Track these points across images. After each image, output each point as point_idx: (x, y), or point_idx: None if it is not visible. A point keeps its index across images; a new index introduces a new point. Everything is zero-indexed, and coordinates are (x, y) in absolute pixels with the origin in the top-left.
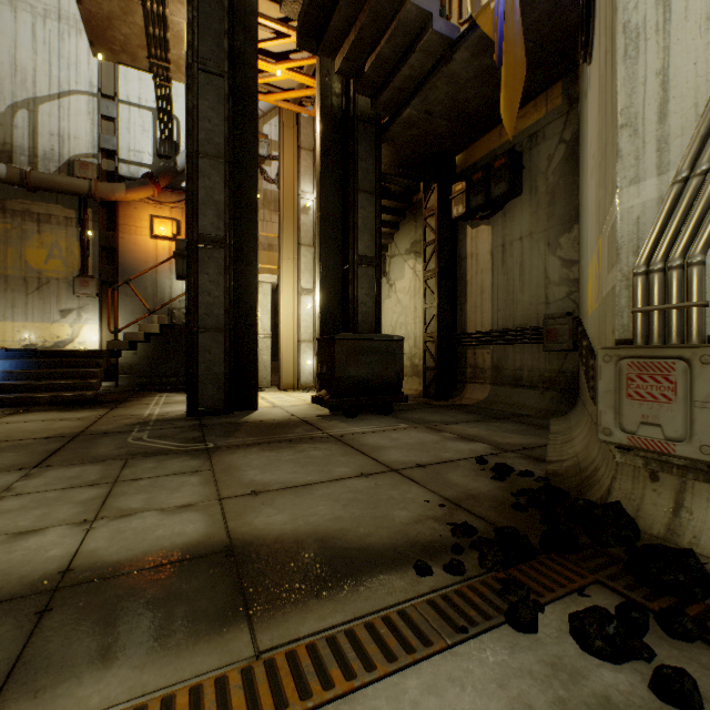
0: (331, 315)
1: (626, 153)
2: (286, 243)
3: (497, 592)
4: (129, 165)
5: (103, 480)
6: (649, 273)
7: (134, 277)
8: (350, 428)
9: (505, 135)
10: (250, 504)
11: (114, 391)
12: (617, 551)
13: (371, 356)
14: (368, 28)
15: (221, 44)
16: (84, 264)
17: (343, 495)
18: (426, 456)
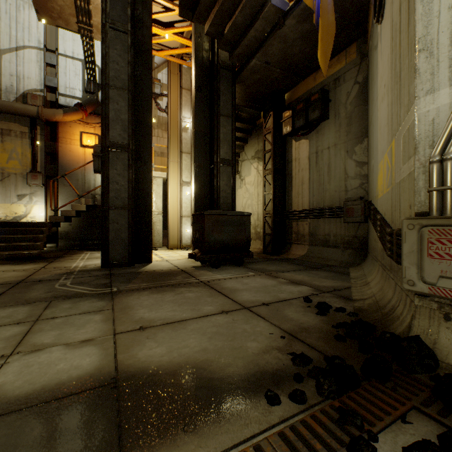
0: (202, 198)
1: (423, 71)
2: (172, 151)
3: (336, 422)
4: (65, 98)
5: (27, 319)
6: (443, 161)
7: (68, 173)
8: (214, 276)
9: (318, 79)
10: (137, 338)
11: (55, 250)
12: (422, 377)
13: (229, 226)
14: (227, 2)
15: (126, 11)
16: (34, 164)
17: (208, 329)
18: (268, 296)
